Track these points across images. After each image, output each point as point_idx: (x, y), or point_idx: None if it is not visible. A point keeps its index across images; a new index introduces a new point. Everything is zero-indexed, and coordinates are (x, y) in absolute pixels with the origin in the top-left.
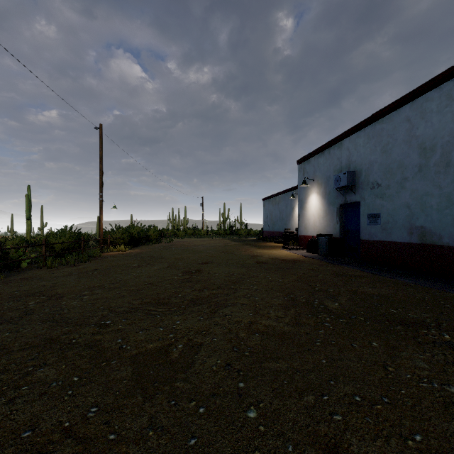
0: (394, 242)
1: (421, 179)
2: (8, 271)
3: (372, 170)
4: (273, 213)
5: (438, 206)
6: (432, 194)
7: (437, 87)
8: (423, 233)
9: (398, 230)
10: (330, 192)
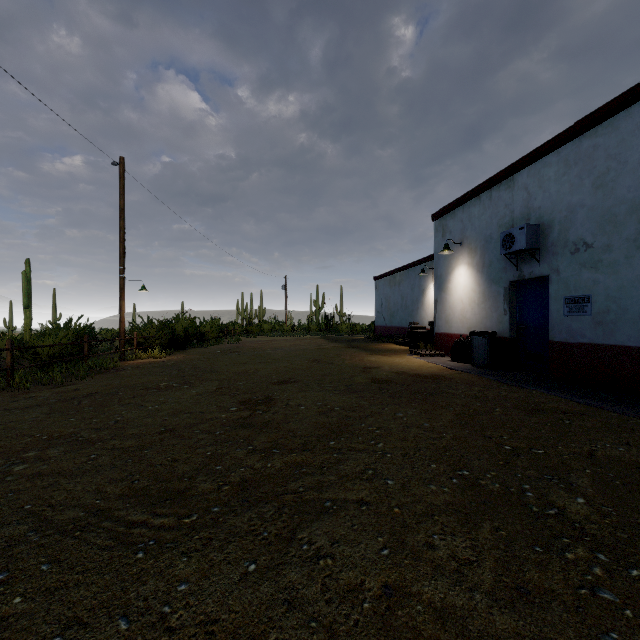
0: (620, 346)
1: None
2: None
3: (573, 221)
4: (391, 298)
5: None
6: None
7: None
8: None
9: (629, 324)
10: (491, 262)
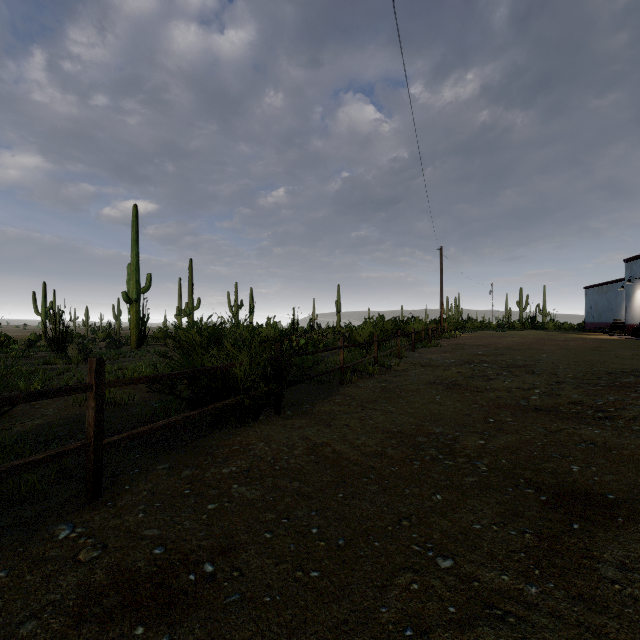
0: None
1: None
2: None
3: None
4: (599, 303)
5: None
6: None
7: None
8: None
9: None
10: None
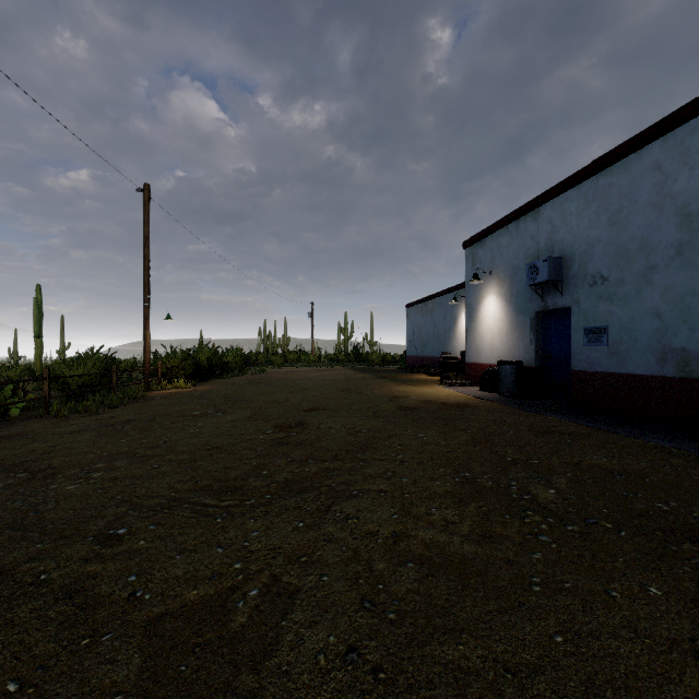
0: (631, 374)
1: (681, 268)
2: None
3: (592, 255)
4: (423, 327)
5: None
6: None
7: None
8: (685, 359)
9: (639, 354)
10: (518, 292)
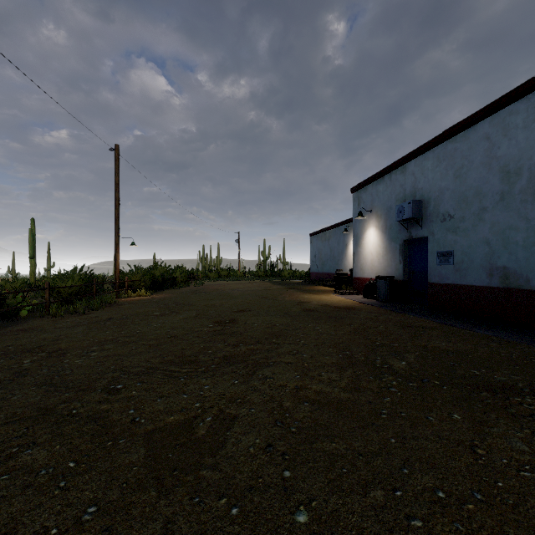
0: (469, 285)
1: (503, 210)
2: (3, 320)
3: (442, 199)
4: (322, 251)
5: (525, 242)
6: (517, 227)
7: (523, 97)
8: (505, 274)
9: (475, 271)
10: (391, 226)
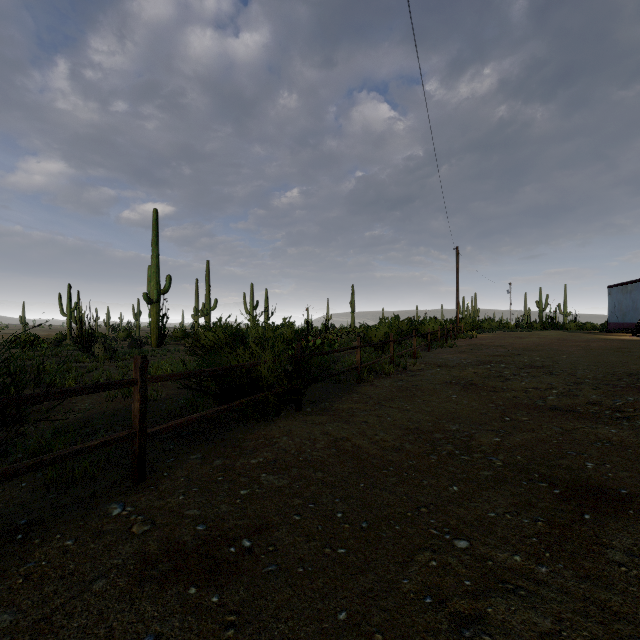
0: None
1: None
2: None
3: None
4: (623, 302)
5: None
6: None
7: None
8: None
9: None
10: None
